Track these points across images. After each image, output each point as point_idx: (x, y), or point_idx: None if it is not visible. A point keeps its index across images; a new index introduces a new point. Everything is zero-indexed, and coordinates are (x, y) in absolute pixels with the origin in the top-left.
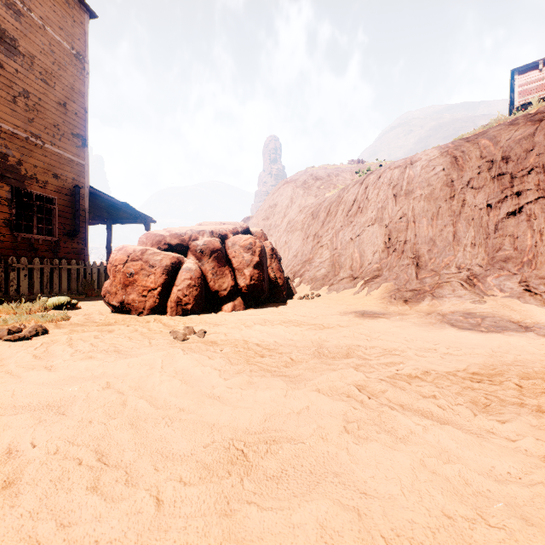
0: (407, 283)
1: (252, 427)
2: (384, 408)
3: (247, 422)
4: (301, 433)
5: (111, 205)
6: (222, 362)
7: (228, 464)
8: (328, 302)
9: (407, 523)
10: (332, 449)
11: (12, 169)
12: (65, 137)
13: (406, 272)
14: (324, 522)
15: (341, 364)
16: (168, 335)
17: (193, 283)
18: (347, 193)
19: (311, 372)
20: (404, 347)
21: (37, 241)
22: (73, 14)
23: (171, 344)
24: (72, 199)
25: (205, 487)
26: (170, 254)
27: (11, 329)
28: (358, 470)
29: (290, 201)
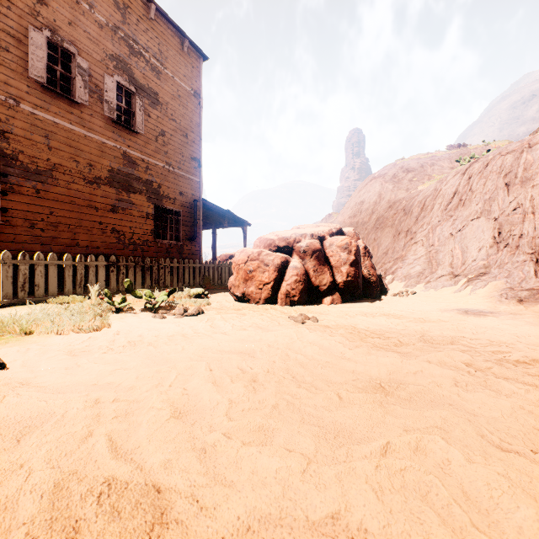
0: (522, 281)
1: (381, 376)
2: (489, 376)
3: (376, 373)
4: (419, 383)
5: (216, 213)
6: (342, 338)
7: (373, 389)
8: (425, 300)
9: (505, 427)
10: (446, 392)
11: (155, 191)
12: (186, 162)
13: (521, 270)
14: (445, 418)
15: (447, 348)
16: (288, 319)
17: (299, 279)
18: (445, 185)
19: (419, 351)
20: (514, 341)
21: (169, 245)
22: (192, 61)
23: (295, 325)
24: (191, 211)
25: (365, 394)
26: (280, 254)
27: (184, 309)
28: (468, 404)
29: (378, 197)
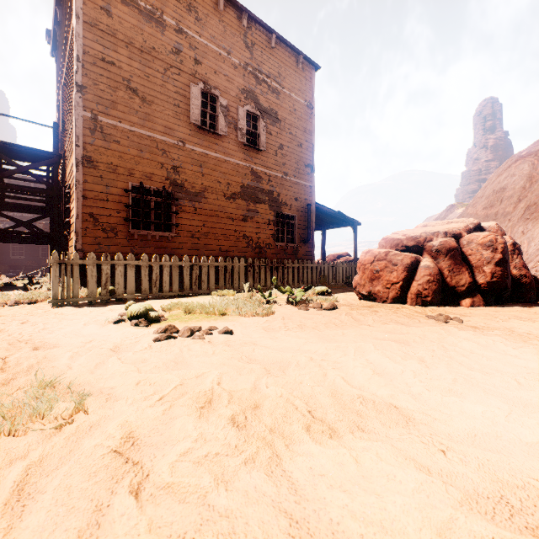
0: None
1: None
2: None
3: None
4: None
5: (326, 215)
6: (501, 338)
7: None
8: None
9: None
10: None
11: (275, 200)
12: (301, 169)
13: None
14: None
15: None
16: (426, 317)
17: (432, 279)
18: None
19: None
20: None
21: (286, 247)
22: (305, 75)
23: (437, 323)
24: (305, 214)
25: None
26: (408, 254)
27: (321, 304)
28: None
29: (528, 180)
